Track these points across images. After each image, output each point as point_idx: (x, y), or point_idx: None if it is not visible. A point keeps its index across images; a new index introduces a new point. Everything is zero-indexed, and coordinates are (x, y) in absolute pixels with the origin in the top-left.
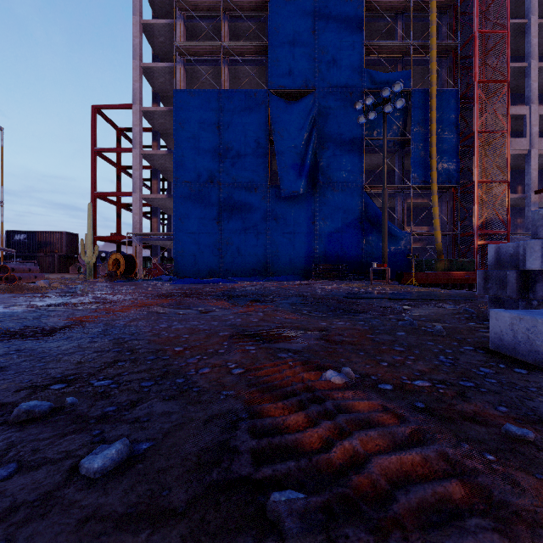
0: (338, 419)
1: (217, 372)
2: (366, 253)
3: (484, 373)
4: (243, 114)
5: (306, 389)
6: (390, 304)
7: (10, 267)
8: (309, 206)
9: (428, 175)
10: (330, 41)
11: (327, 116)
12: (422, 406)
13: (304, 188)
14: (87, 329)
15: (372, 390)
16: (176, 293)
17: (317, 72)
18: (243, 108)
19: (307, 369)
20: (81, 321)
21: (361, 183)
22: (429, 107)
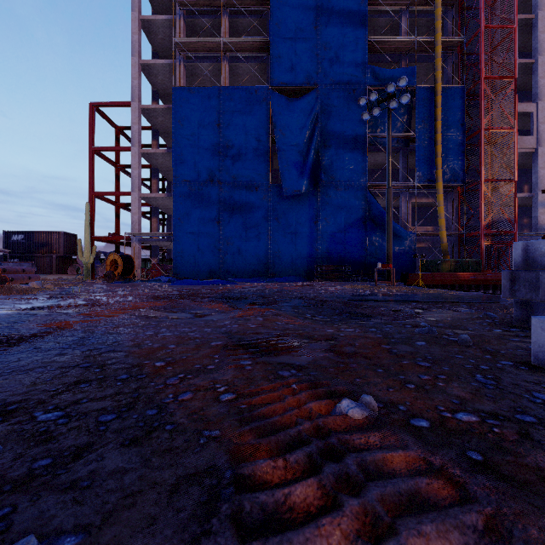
0: (368, 495)
1: (201, 398)
2: (370, 253)
3: (542, 401)
4: (243, 112)
5: (316, 429)
6: (400, 307)
7: (1, 268)
8: (311, 206)
9: (433, 173)
10: (333, 37)
11: (330, 114)
12: (480, 459)
13: (306, 187)
14: (62, 337)
15: (403, 429)
16: (173, 294)
17: (320, 68)
18: (244, 105)
19: (315, 395)
20: (58, 328)
21: (365, 182)
22: (434, 104)
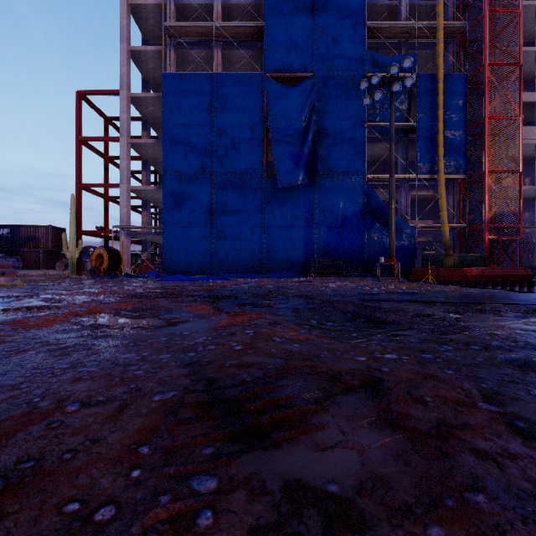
0: None
1: None
2: (369, 248)
3: None
4: (236, 100)
5: None
6: (428, 310)
7: None
8: (307, 198)
9: (435, 164)
10: (330, 22)
11: (327, 102)
12: None
13: (302, 179)
14: None
15: None
16: (153, 292)
17: (316, 55)
18: (237, 93)
19: None
20: None
21: (363, 173)
22: (436, 92)
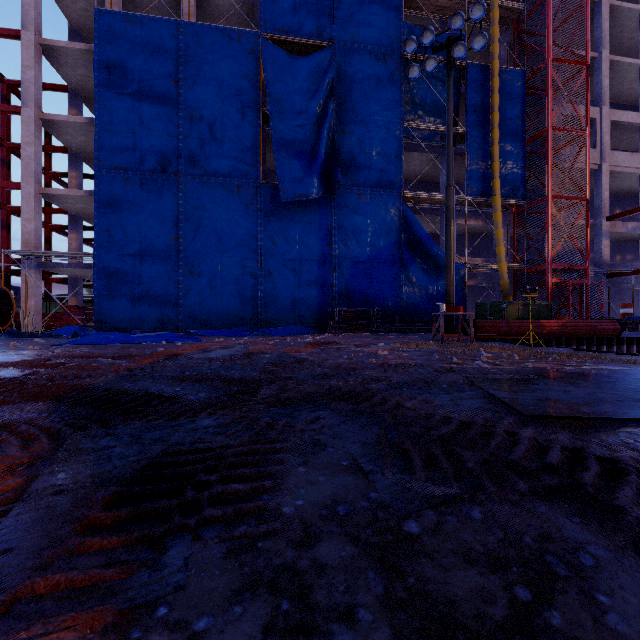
0: None
1: None
2: (406, 292)
3: None
4: (218, 66)
5: None
6: None
7: None
8: (323, 220)
9: (488, 184)
10: None
11: (351, 85)
12: None
13: (316, 191)
14: None
15: None
16: None
17: (336, 16)
18: (219, 55)
19: None
20: None
21: (399, 190)
22: (490, 88)
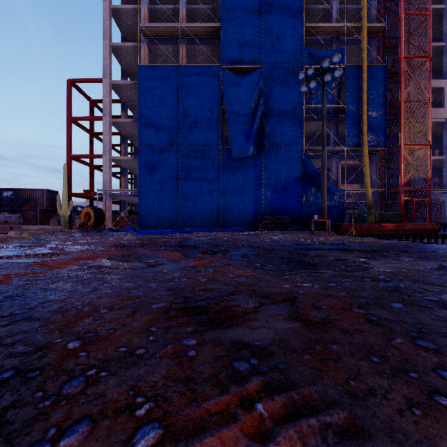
0: None
1: (101, 440)
2: (306, 207)
3: None
4: (198, 87)
5: None
6: (344, 256)
7: None
8: (256, 166)
9: (360, 139)
10: (274, 23)
11: (272, 88)
12: None
13: (251, 151)
14: None
15: None
16: (134, 243)
17: (263, 50)
18: (199, 81)
19: (302, 439)
20: None
21: (302, 146)
22: (361, 80)
